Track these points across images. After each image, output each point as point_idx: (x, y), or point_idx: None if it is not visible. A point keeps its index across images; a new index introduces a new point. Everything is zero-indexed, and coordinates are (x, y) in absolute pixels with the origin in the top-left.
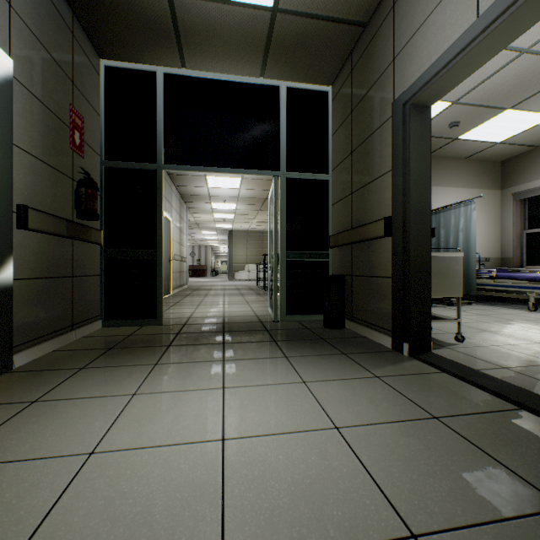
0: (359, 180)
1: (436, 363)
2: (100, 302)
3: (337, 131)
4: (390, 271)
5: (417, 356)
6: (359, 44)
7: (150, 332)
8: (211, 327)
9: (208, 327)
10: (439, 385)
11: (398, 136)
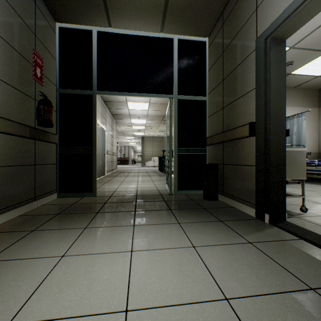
0: (229, 98)
1: (294, 231)
2: (56, 181)
3: (212, 67)
4: (253, 161)
5: (276, 224)
6: (228, 4)
7: (87, 201)
8: (128, 198)
9: (126, 198)
10: (302, 252)
11: (260, 63)
